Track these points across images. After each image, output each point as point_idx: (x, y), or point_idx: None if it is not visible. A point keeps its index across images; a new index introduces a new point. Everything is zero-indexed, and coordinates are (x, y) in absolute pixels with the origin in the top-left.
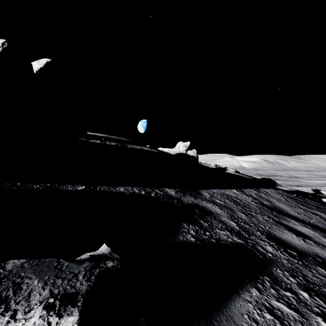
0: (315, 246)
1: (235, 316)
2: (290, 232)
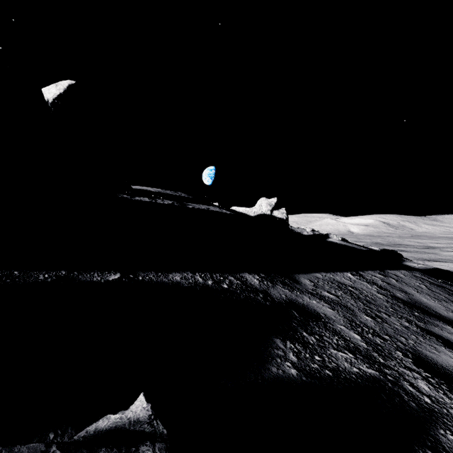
0: None
1: None
2: (448, 350)
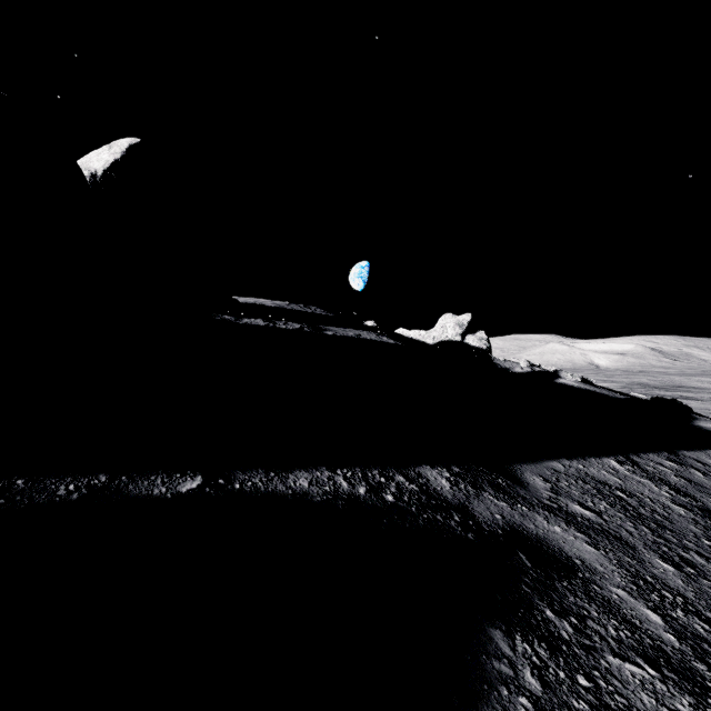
0: None
1: None
2: None
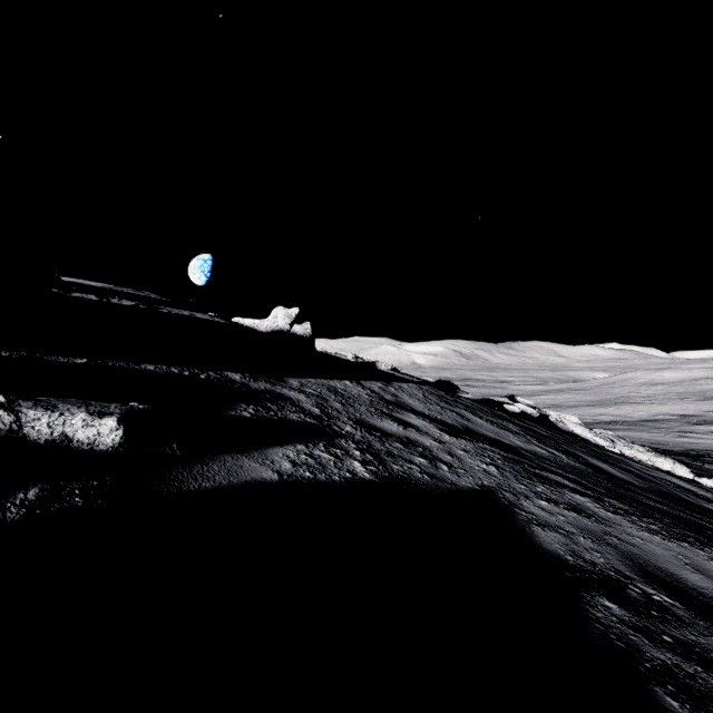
0: (414, 432)
1: (269, 453)
2: (393, 422)
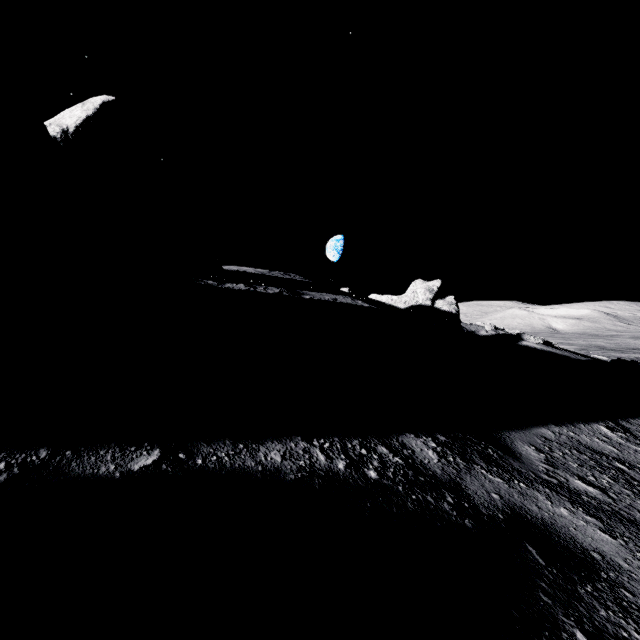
0: None
1: None
2: None
